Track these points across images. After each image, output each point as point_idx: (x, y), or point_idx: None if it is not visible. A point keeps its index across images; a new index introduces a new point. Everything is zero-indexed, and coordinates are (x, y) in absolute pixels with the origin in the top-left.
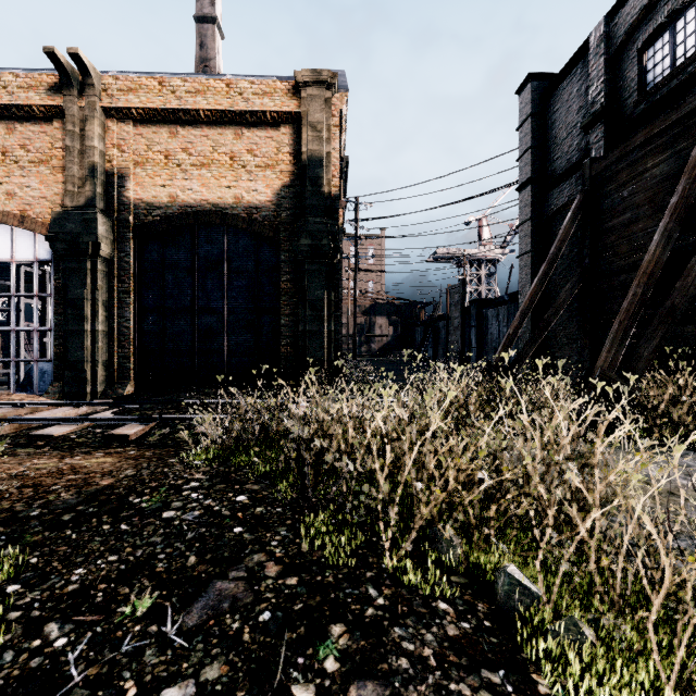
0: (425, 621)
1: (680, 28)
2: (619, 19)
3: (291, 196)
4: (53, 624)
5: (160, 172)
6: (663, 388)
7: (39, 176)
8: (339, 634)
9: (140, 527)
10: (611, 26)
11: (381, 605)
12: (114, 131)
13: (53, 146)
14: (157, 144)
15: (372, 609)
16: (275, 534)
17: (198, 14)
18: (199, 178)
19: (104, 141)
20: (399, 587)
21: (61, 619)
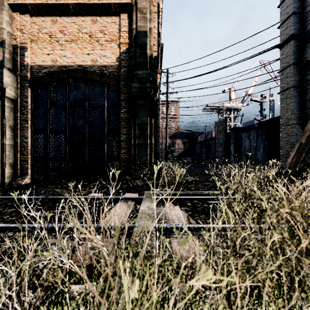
0: None
1: None
2: None
3: (127, 58)
4: None
5: (46, 45)
6: None
7: None
8: None
9: None
10: None
11: None
12: (18, 20)
13: None
14: (44, 28)
15: None
16: None
17: None
18: (70, 49)
19: (11, 26)
20: None
21: None
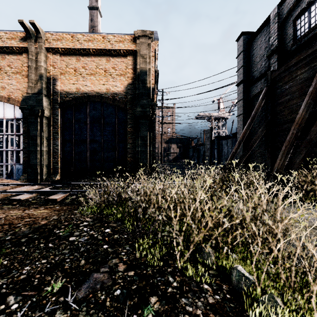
0: (197, 295)
1: (312, 10)
2: (284, 6)
3: (132, 88)
4: (12, 296)
5: (72, 77)
6: (305, 177)
7: (16, 79)
8: (154, 302)
9: (58, 245)
10: (280, 9)
11: (175, 286)
12: (51, 58)
13: (23, 65)
14: (70, 64)
15: (171, 288)
16: (123, 249)
17: (90, 6)
18: (90, 80)
19: (46, 63)
20: (184, 277)
21: (16, 294)
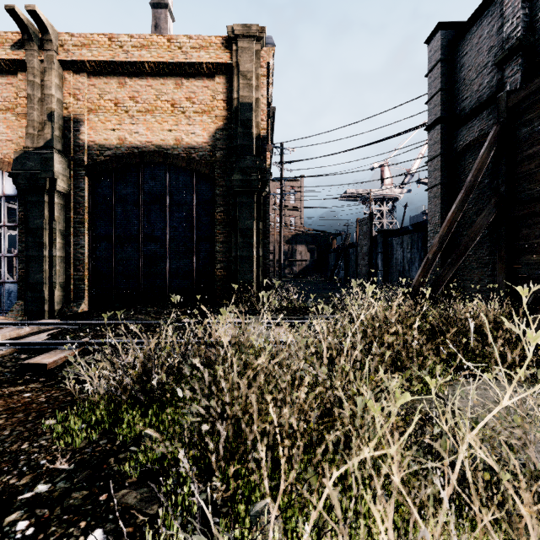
0: None
1: None
2: None
3: (225, 138)
4: None
5: (110, 117)
6: None
7: (6, 122)
8: None
9: None
10: None
11: None
12: (70, 81)
13: (18, 95)
14: (107, 93)
15: None
16: None
17: (153, 1)
18: (144, 123)
19: (62, 91)
20: None
21: None
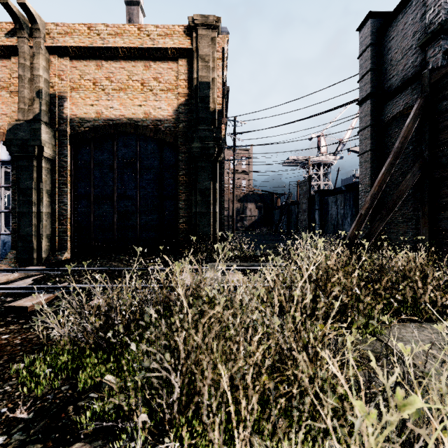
0: None
1: None
2: None
3: (186, 111)
4: None
5: (89, 95)
6: None
7: (1, 99)
8: None
9: None
10: None
11: None
12: (56, 64)
13: (11, 76)
14: (87, 74)
15: None
16: None
17: None
18: (118, 99)
19: (48, 72)
20: None
21: None
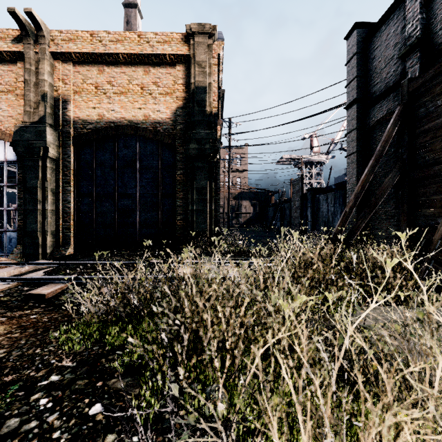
0: None
1: None
2: None
3: (184, 114)
4: None
5: (92, 98)
6: None
7: (7, 101)
8: None
9: None
10: None
11: None
12: (59, 69)
13: (17, 80)
14: (89, 78)
15: None
16: None
17: (125, 2)
18: (119, 102)
19: (53, 76)
20: None
21: None
